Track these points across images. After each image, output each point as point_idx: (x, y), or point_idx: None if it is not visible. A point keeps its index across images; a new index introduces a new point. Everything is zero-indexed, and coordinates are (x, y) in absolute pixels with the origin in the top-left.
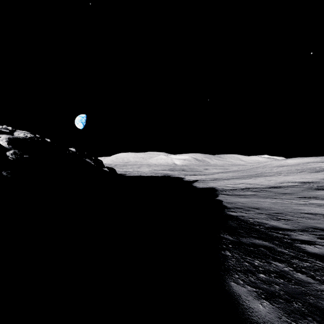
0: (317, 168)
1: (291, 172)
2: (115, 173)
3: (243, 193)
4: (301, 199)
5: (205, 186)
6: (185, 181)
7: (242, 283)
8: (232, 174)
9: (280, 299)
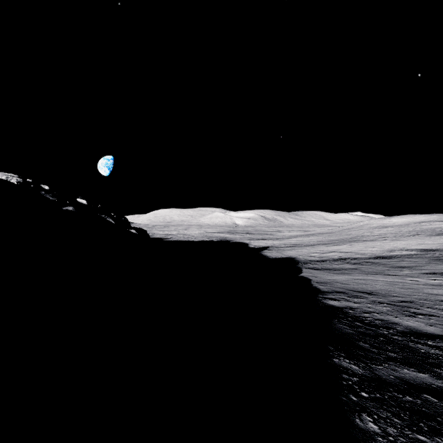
0: (437, 230)
1: (400, 235)
2: (147, 237)
3: (338, 267)
4: (431, 277)
5: (280, 256)
6: (251, 248)
7: None
8: (316, 238)
9: None
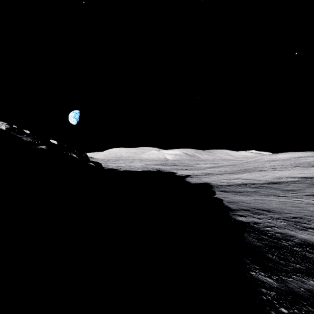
0: (311, 163)
1: (285, 166)
2: (101, 168)
3: (241, 190)
4: (312, 198)
5: (199, 181)
6: (177, 176)
7: None
8: (224, 169)
9: None
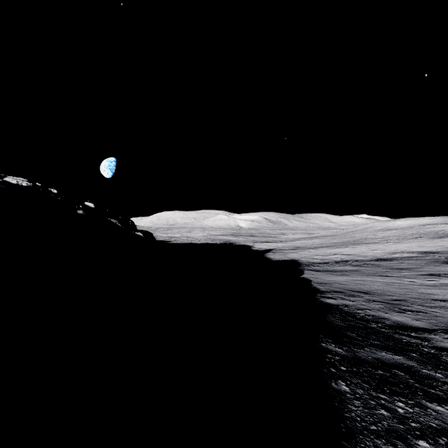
0: (440, 233)
1: (403, 238)
2: (153, 239)
3: (339, 268)
4: (428, 278)
5: (283, 258)
6: (254, 251)
7: None
8: (319, 241)
9: None
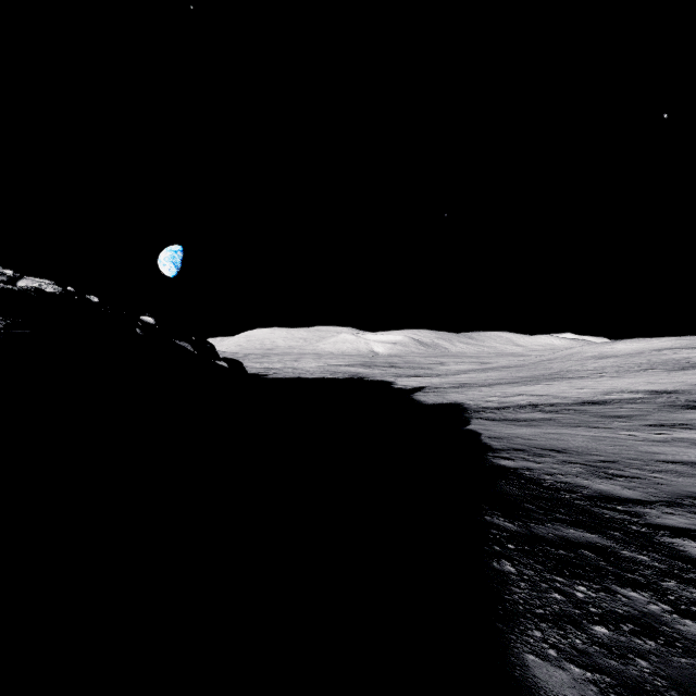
0: (683, 362)
1: (626, 370)
2: (243, 372)
3: (524, 416)
4: (656, 430)
5: (441, 400)
6: (396, 389)
7: (554, 657)
8: (497, 374)
9: None
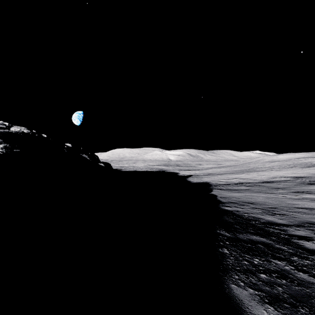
0: (308, 164)
1: (283, 167)
2: (111, 168)
3: (236, 188)
4: (295, 194)
5: (199, 181)
6: (179, 176)
7: (243, 285)
8: (225, 169)
9: (285, 303)
